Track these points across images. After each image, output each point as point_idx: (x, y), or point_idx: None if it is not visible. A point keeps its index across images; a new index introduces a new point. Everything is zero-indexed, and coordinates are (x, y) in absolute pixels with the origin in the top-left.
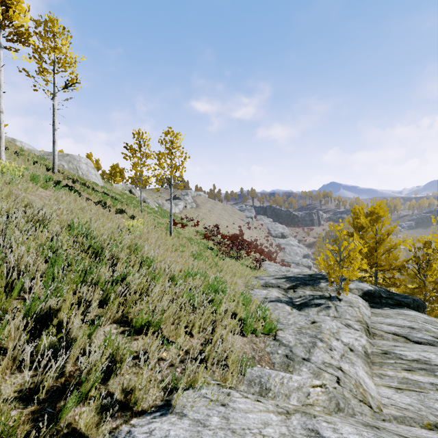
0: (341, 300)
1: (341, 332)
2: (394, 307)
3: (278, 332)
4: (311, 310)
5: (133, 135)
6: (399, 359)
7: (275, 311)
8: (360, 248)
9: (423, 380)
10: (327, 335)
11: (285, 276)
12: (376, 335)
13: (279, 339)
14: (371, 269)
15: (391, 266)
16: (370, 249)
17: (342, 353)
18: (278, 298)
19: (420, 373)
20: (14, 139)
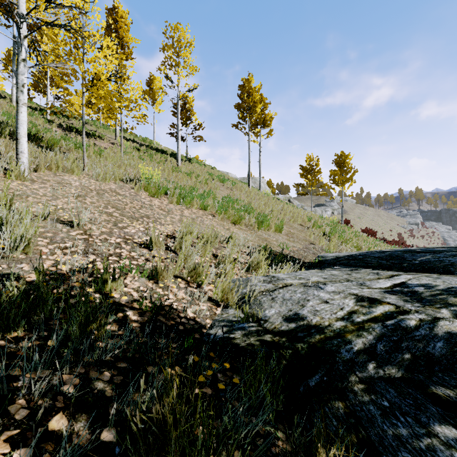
0: None
1: None
2: None
3: None
4: None
5: (307, 159)
6: None
7: None
8: None
9: None
10: None
11: None
12: None
13: None
14: None
15: None
16: None
17: None
18: None
19: None
20: (227, 173)
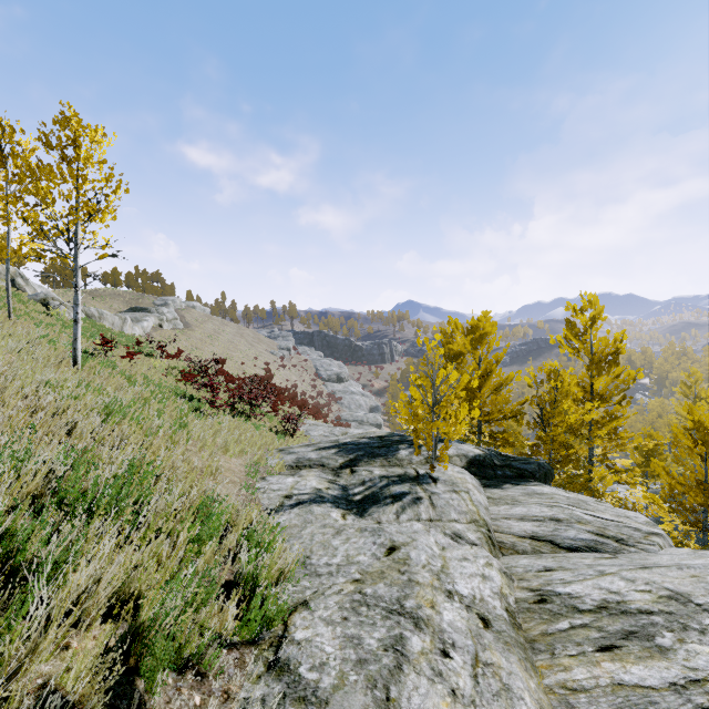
0: (438, 481)
1: (451, 563)
2: (518, 482)
3: (295, 619)
4: (384, 512)
5: None
6: (574, 613)
7: (304, 531)
8: (467, 380)
9: (653, 681)
10: (427, 588)
11: (337, 444)
12: (504, 545)
13: (290, 658)
14: (473, 421)
15: (502, 413)
16: (472, 387)
17: (472, 651)
18: (316, 493)
19: (633, 651)
20: None
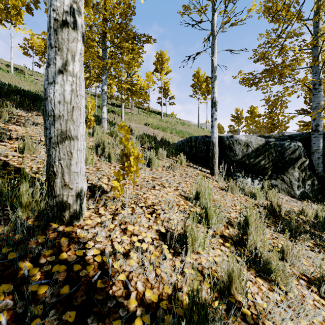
0: None
1: None
2: None
3: None
4: None
5: (235, 110)
6: None
7: None
8: None
9: None
10: None
11: None
12: None
13: None
14: None
15: None
16: None
17: None
18: None
19: None
20: (189, 121)
